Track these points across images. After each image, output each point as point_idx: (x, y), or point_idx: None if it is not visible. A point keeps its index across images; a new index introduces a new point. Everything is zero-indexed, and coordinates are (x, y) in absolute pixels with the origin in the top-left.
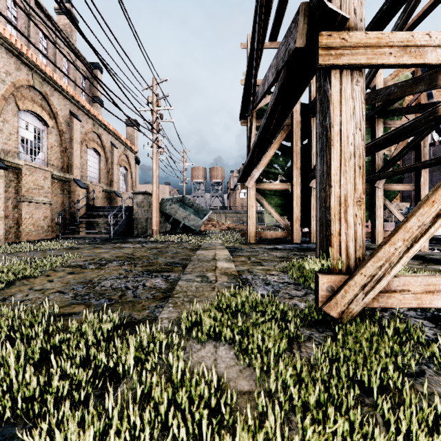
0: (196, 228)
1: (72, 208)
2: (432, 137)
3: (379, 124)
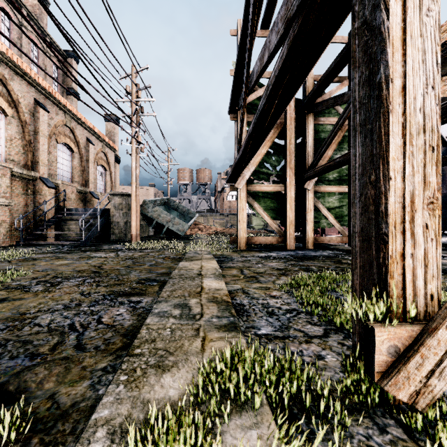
0: (181, 232)
1: (38, 210)
2: None
3: None
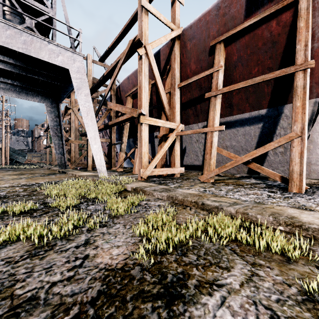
0: (22, 162)
1: None
2: None
3: None
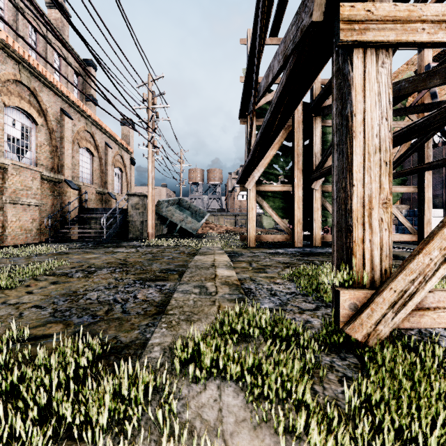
0: (193, 231)
1: (63, 210)
2: (433, 139)
3: None
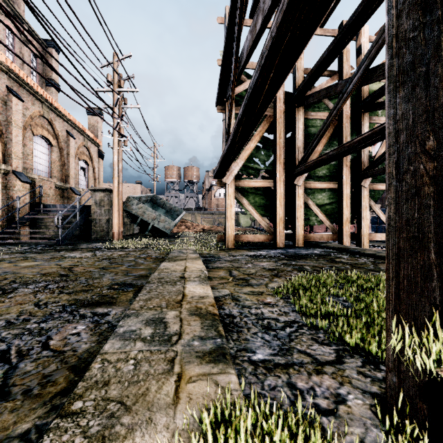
0: (167, 230)
1: (10, 207)
2: None
3: (365, 119)
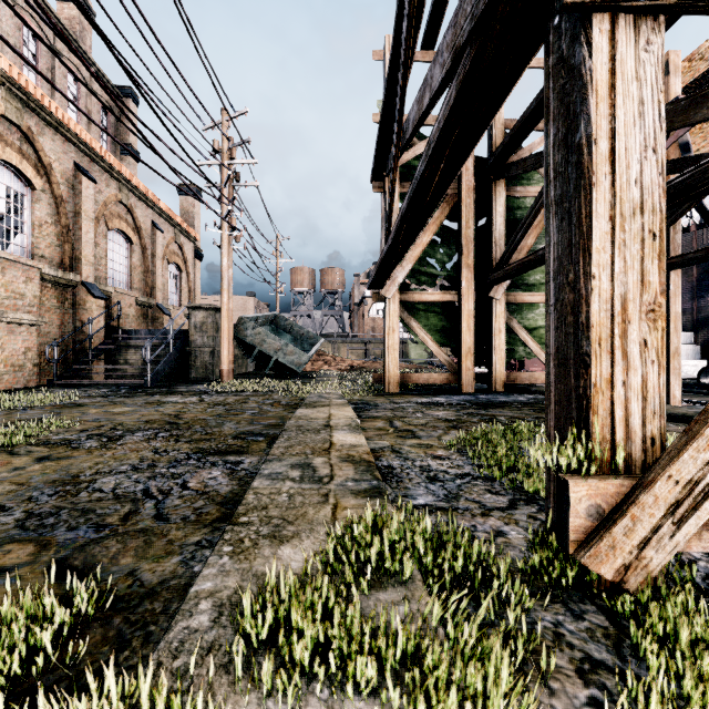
0: (297, 367)
1: (80, 333)
2: None
3: None
